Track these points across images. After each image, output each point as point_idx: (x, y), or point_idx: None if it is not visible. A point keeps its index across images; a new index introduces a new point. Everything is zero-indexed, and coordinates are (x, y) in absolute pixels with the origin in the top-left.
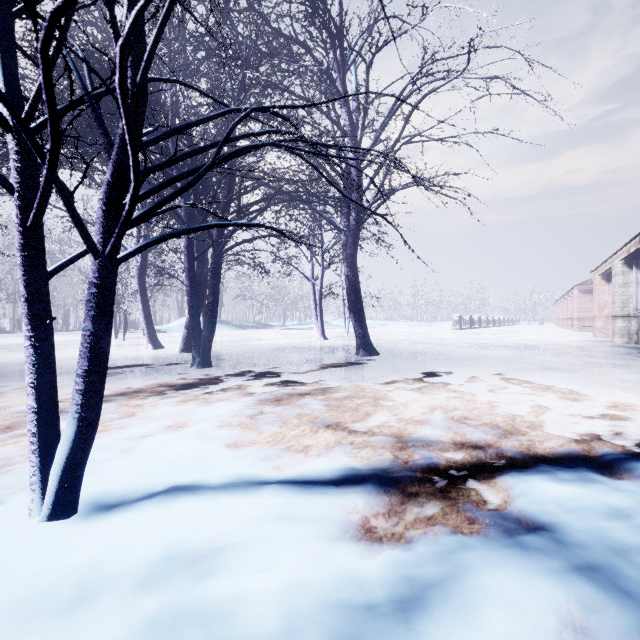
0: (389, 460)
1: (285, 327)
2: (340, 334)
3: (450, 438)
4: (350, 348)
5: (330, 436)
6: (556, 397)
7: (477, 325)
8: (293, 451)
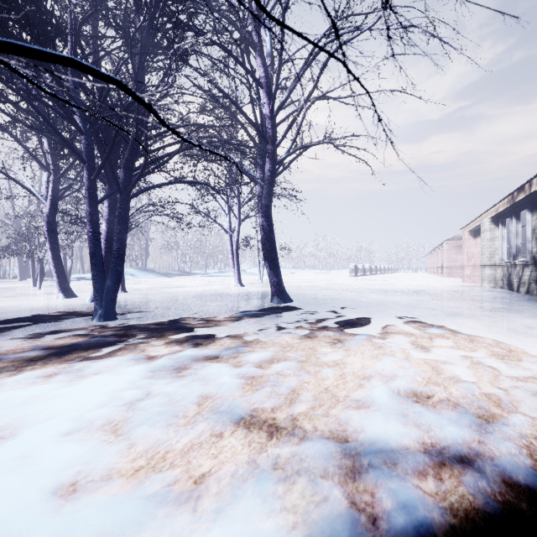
0: (345, 524)
1: (206, 275)
2: (255, 281)
3: (416, 440)
4: (264, 295)
5: (241, 446)
6: (488, 351)
7: (368, 273)
8: (172, 502)
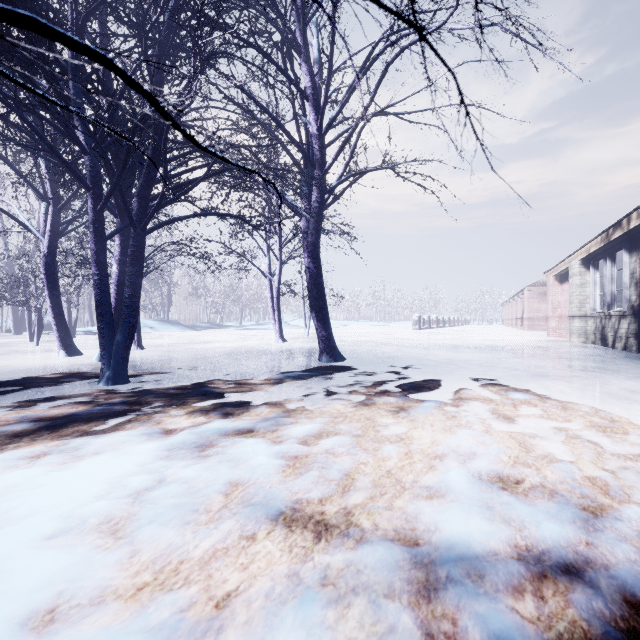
0: None
1: (242, 327)
2: (300, 335)
3: (506, 542)
4: (311, 352)
5: (279, 552)
6: (586, 422)
7: (435, 325)
8: (184, 637)
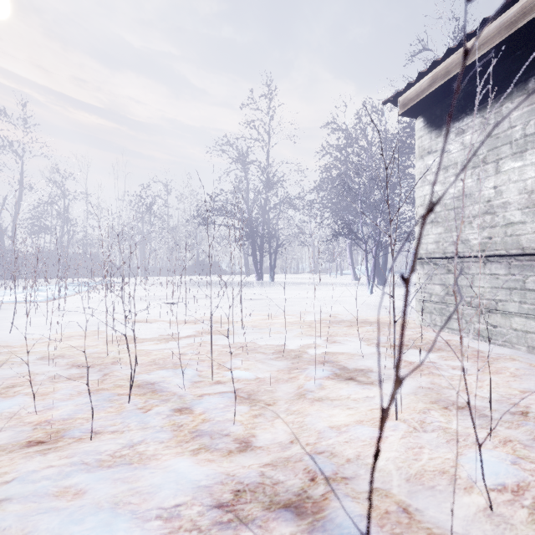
0: None
1: None
2: None
3: None
4: None
5: None
6: None
7: None
8: None
